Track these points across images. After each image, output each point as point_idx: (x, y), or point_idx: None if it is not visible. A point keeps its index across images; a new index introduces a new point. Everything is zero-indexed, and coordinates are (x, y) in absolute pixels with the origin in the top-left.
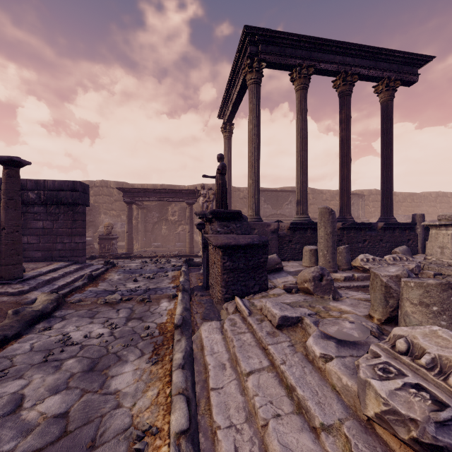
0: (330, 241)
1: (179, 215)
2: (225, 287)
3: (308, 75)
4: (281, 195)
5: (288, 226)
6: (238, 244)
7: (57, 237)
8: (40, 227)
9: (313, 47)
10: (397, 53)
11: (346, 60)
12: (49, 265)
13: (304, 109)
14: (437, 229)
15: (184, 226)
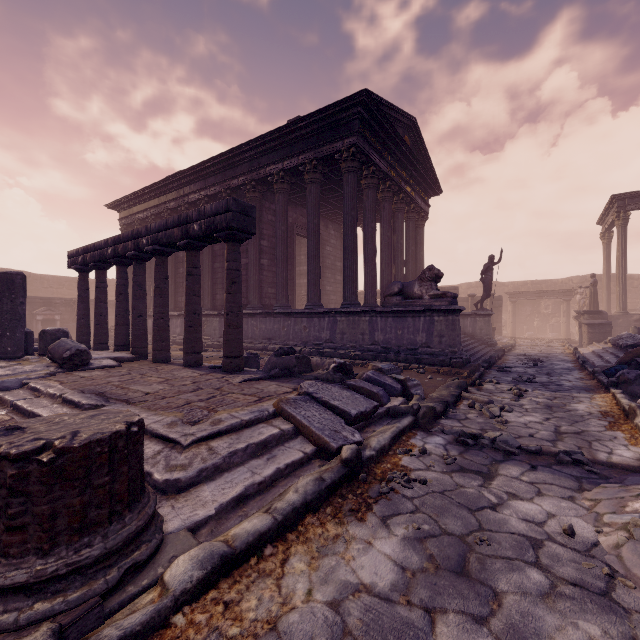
0: None
1: (552, 309)
2: (589, 339)
3: None
4: None
5: None
6: (594, 323)
7: None
8: None
9: None
10: None
11: None
12: None
13: None
14: None
15: (558, 318)
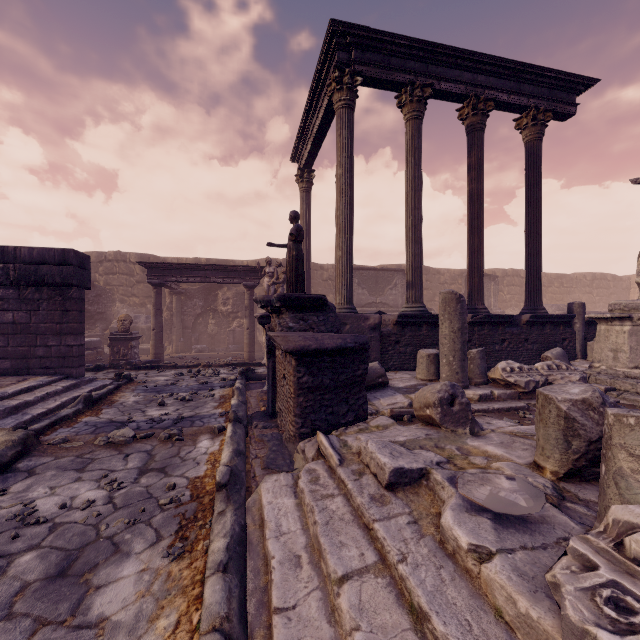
0: (458, 341)
1: (233, 304)
2: (301, 416)
3: (424, 99)
4: (382, 276)
5: (395, 320)
6: (321, 347)
7: (37, 337)
8: (9, 322)
9: (430, 58)
10: (548, 72)
11: (477, 79)
12: (21, 381)
13: (418, 148)
14: (608, 325)
15: (242, 320)
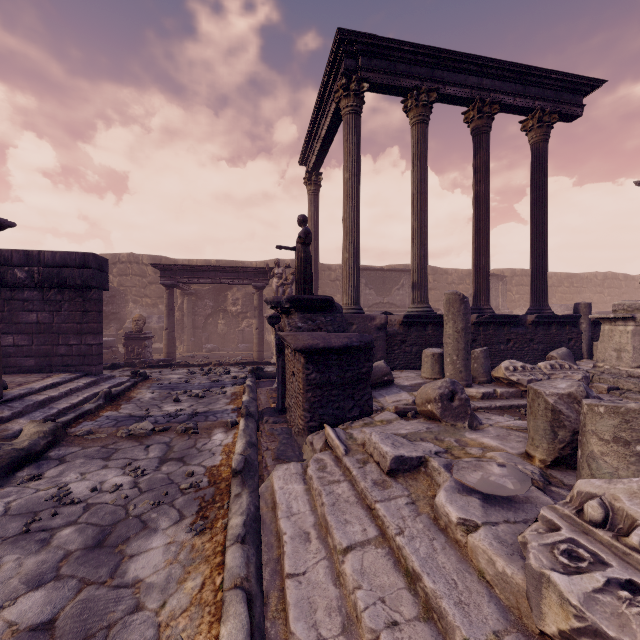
0: (461, 341)
1: (242, 305)
2: (310, 410)
3: (430, 103)
4: (389, 277)
5: (400, 320)
6: (329, 346)
7: (59, 336)
8: (33, 322)
9: (436, 63)
10: (553, 74)
11: (482, 82)
12: (45, 378)
13: (424, 152)
14: (612, 325)
15: (251, 320)
